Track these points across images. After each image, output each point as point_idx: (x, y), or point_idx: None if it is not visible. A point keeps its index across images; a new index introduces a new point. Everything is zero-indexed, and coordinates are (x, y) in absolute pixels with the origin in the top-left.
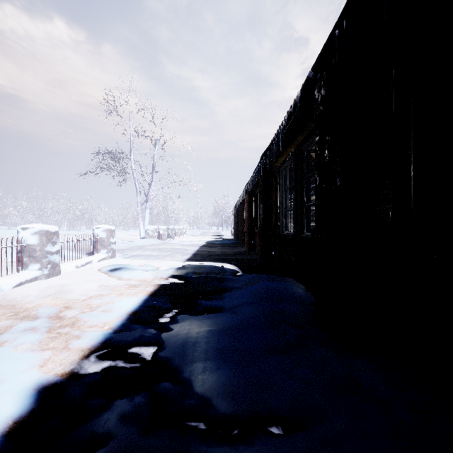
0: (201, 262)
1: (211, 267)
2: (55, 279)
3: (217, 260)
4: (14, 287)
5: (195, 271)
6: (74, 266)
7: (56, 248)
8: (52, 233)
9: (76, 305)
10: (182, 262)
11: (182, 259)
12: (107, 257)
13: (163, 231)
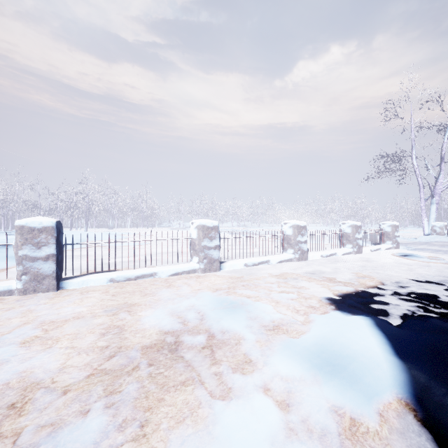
0: None
1: None
2: (360, 255)
3: None
4: (341, 255)
5: None
6: (369, 250)
7: (360, 236)
8: (358, 227)
9: (383, 266)
10: None
11: None
12: (391, 248)
13: None
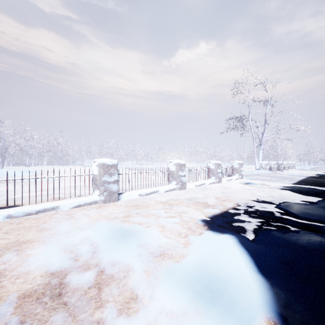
0: (305, 185)
1: (312, 188)
2: (220, 184)
3: (321, 186)
4: (208, 184)
5: (298, 188)
6: (225, 180)
7: (220, 171)
8: (219, 164)
9: (235, 192)
10: (289, 184)
11: (289, 183)
12: (238, 178)
13: (273, 165)
